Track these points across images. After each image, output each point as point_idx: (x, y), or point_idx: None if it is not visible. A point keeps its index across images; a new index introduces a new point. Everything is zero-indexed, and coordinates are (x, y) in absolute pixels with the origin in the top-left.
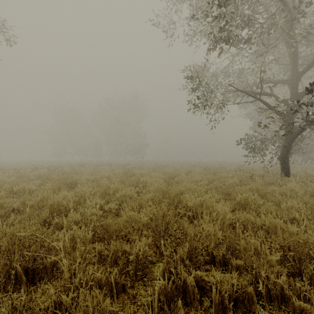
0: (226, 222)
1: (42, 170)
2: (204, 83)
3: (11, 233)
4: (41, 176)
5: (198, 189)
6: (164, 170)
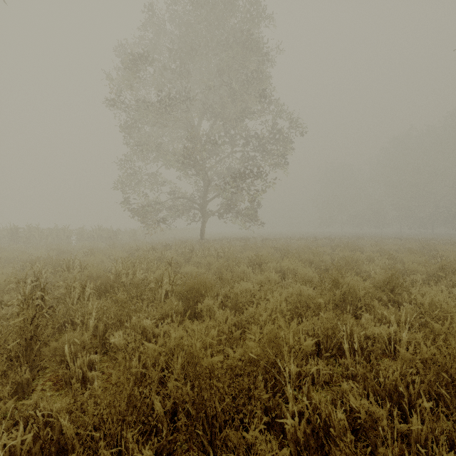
0: None
1: (322, 240)
2: None
3: (346, 259)
4: (324, 245)
5: None
6: None
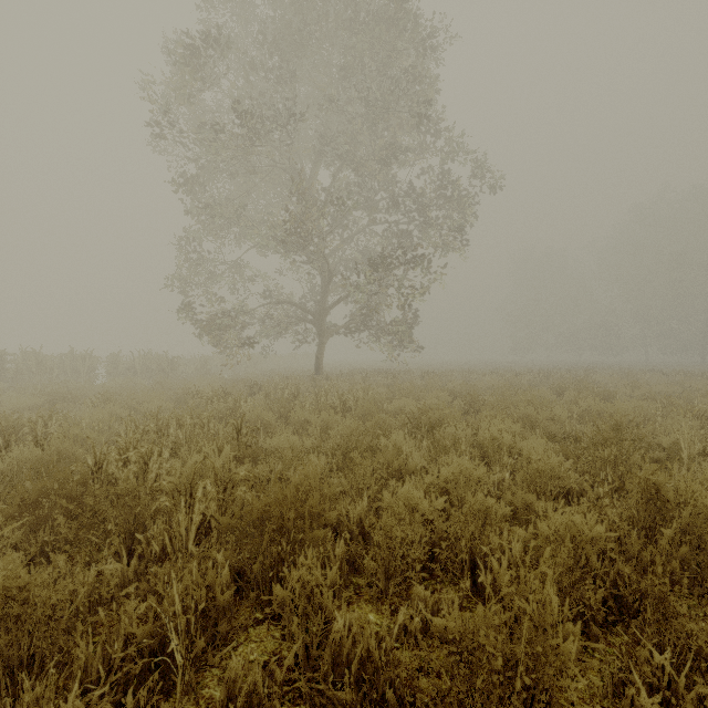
0: None
1: (527, 374)
2: None
3: (613, 420)
4: (532, 384)
5: None
6: None
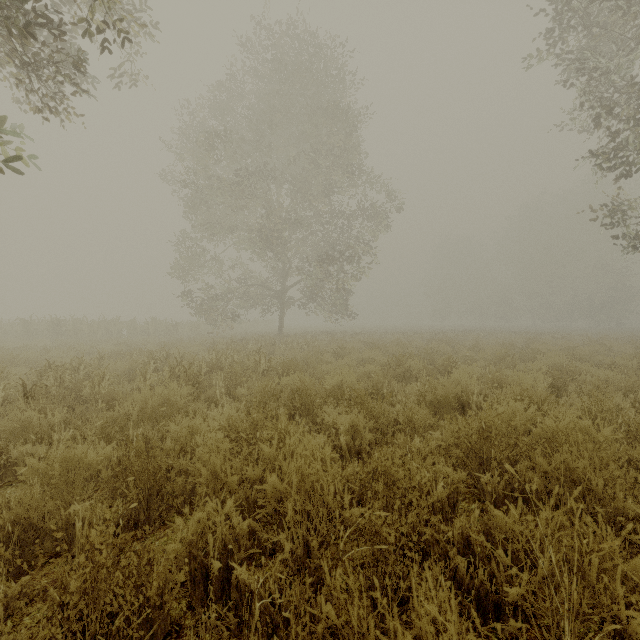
0: (551, 365)
1: (423, 334)
2: (635, 210)
3: (425, 350)
4: (423, 340)
5: (578, 354)
6: (595, 342)
